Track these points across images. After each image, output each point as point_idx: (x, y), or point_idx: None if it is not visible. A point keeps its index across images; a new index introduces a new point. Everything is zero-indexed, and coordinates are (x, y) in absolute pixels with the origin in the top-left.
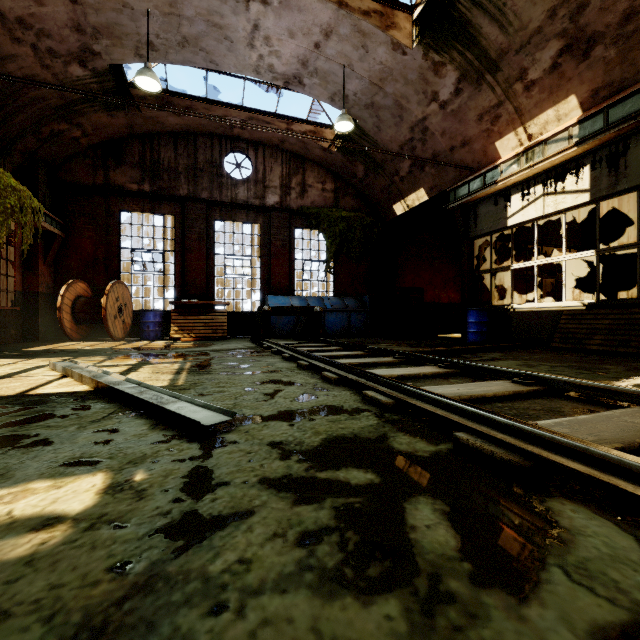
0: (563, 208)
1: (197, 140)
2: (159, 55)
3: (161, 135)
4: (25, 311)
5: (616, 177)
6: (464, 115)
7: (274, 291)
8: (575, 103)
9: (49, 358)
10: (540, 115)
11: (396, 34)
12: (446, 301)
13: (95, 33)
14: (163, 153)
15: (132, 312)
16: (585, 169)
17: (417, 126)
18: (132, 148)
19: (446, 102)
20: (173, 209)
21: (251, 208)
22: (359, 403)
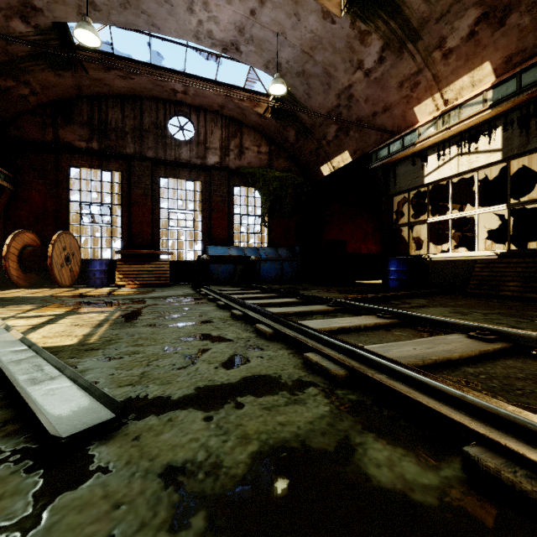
0: (476, 166)
1: (143, 103)
2: (102, 15)
3: (109, 97)
4: None
5: (527, 137)
6: (386, 82)
7: (214, 242)
8: (489, 69)
9: None
10: (456, 81)
11: (326, 3)
12: (365, 252)
13: None
14: (111, 114)
15: (80, 261)
16: (497, 130)
17: (343, 93)
18: (81, 108)
19: (370, 70)
20: (120, 166)
21: (193, 167)
22: (300, 370)
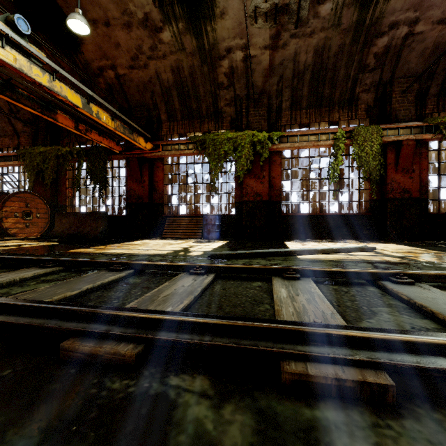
0: None
1: None
2: None
3: None
4: None
5: None
6: None
7: None
8: None
9: (415, 248)
10: None
11: None
12: None
13: None
14: None
15: None
16: None
17: None
18: None
19: None
20: None
21: None
22: None
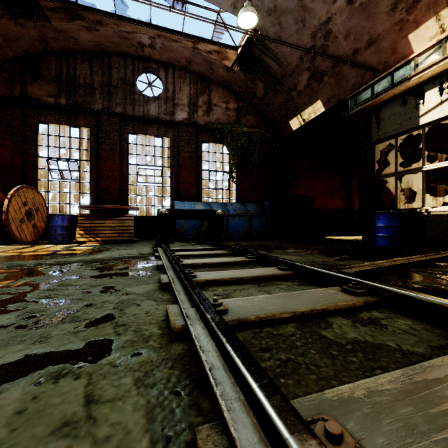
0: None
1: (111, 59)
2: None
3: (77, 53)
4: None
5: None
6: (374, 7)
7: (182, 198)
8: None
9: None
10: None
11: None
12: (332, 208)
13: None
14: (79, 70)
15: (47, 216)
16: None
17: (319, 30)
18: (49, 64)
19: None
20: (88, 122)
21: (161, 123)
22: None
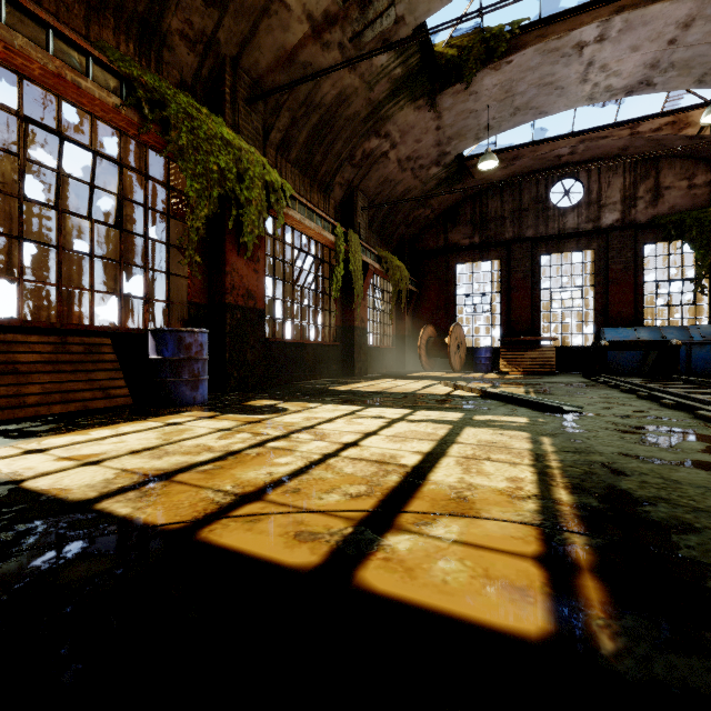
0: None
1: (522, 182)
2: (493, 131)
3: (488, 189)
4: (397, 349)
5: None
6: None
7: (612, 322)
8: None
9: (431, 380)
10: None
11: None
12: None
13: (448, 141)
14: (490, 205)
15: (465, 349)
16: None
17: None
18: (465, 209)
19: None
20: (499, 253)
21: (582, 234)
22: (688, 418)
